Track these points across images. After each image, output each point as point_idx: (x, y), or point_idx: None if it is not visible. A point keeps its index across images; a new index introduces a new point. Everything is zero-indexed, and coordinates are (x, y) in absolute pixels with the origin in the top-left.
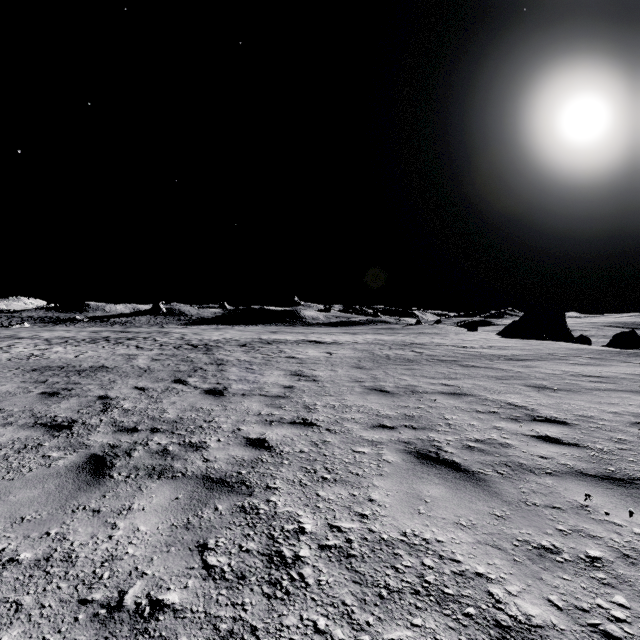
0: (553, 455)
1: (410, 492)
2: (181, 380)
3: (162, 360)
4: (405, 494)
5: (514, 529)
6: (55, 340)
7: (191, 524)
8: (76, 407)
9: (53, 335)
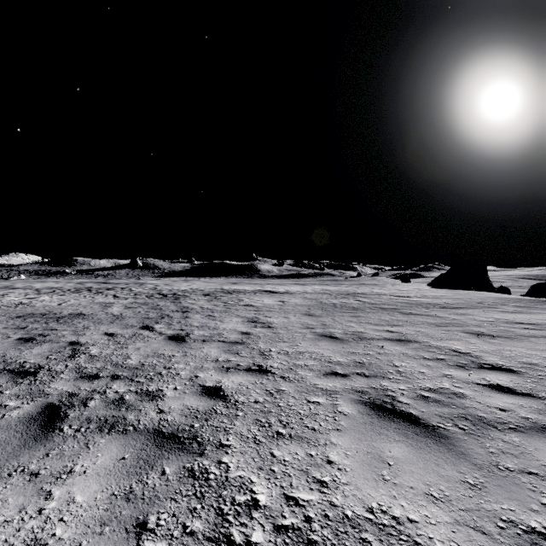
0: (511, 407)
1: (370, 452)
2: (148, 326)
3: (134, 308)
4: (365, 454)
5: (494, 503)
6: (44, 290)
7: (133, 493)
8: (46, 353)
9: (44, 286)
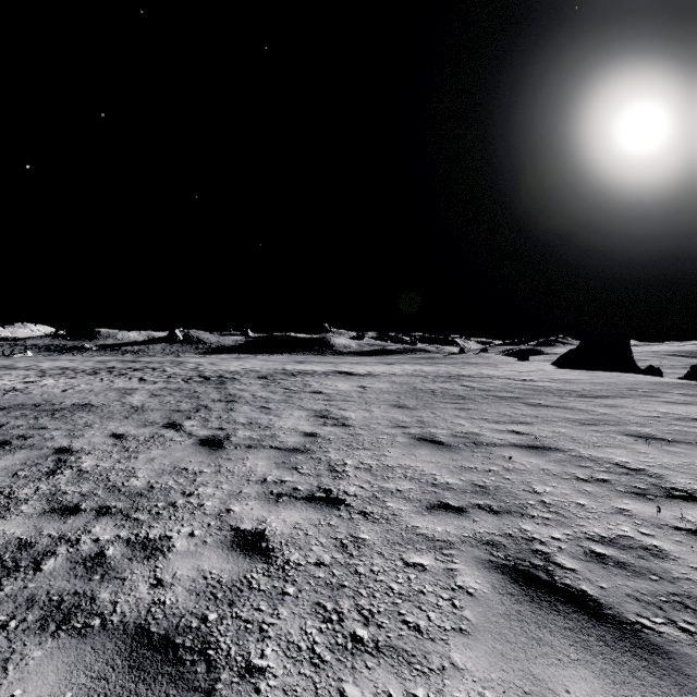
0: None
1: (530, 691)
2: (175, 424)
3: (162, 396)
4: None
5: None
6: (51, 371)
7: None
8: (16, 466)
9: (53, 365)
